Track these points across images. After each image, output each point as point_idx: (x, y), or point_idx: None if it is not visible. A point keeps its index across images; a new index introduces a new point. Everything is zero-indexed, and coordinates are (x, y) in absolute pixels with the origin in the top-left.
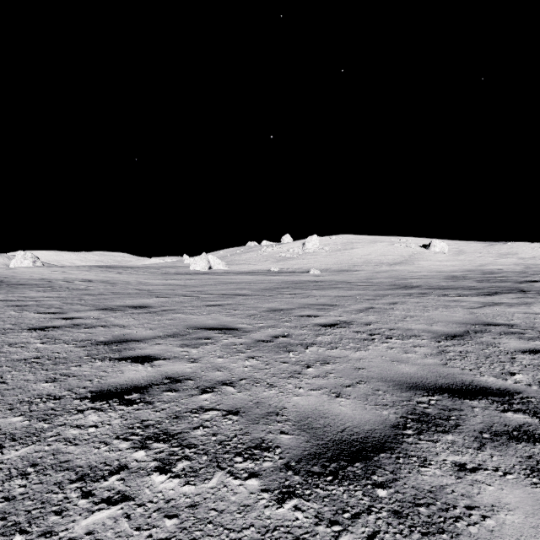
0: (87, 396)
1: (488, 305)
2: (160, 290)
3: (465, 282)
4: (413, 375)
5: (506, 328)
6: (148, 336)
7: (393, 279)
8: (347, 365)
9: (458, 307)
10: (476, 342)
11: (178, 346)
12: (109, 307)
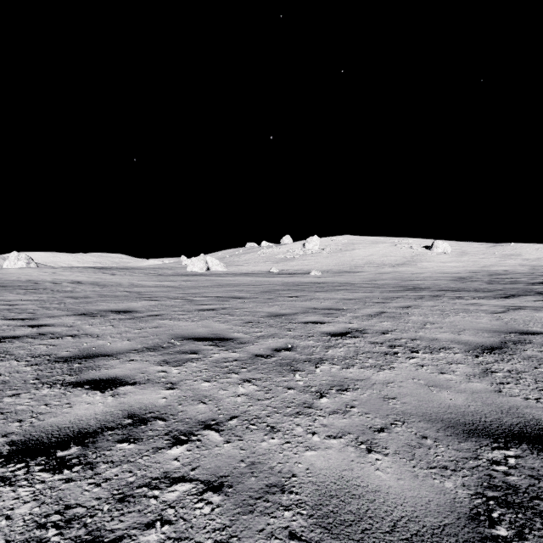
0: (1, 453)
1: (512, 308)
2: (152, 292)
3: (474, 283)
4: (464, 410)
5: None
6: (123, 349)
7: (398, 281)
8: (371, 393)
9: (480, 311)
10: (522, 356)
11: (156, 363)
12: (89, 312)
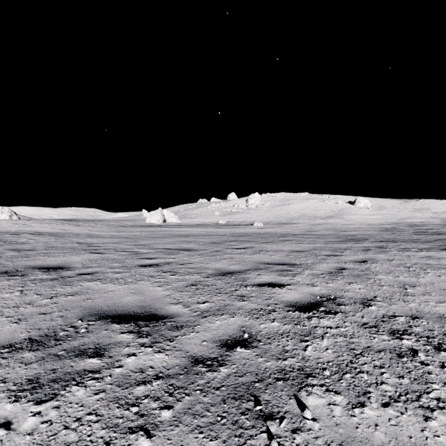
0: None
1: None
2: (102, 244)
3: (404, 234)
4: None
5: None
6: None
7: (333, 231)
8: None
9: None
10: None
11: (12, 390)
12: (14, 269)
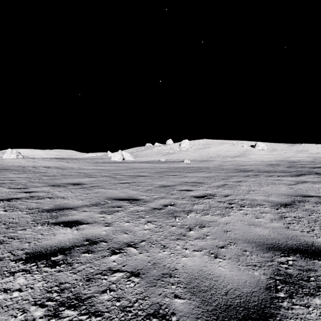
0: (22, 258)
1: (300, 182)
2: (92, 173)
3: (279, 167)
4: (267, 237)
5: (318, 199)
6: (79, 205)
7: (235, 166)
8: (218, 228)
9: (281, 184)
10: (302, 209)
11: (98, 213)
12: (57, 184)
